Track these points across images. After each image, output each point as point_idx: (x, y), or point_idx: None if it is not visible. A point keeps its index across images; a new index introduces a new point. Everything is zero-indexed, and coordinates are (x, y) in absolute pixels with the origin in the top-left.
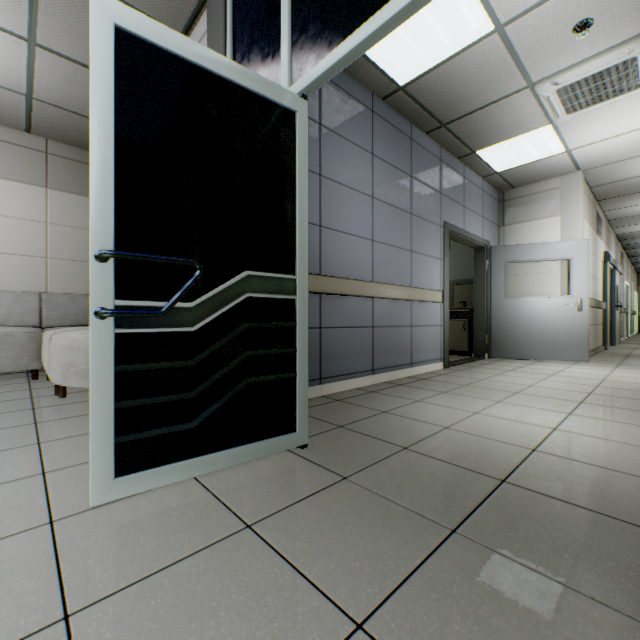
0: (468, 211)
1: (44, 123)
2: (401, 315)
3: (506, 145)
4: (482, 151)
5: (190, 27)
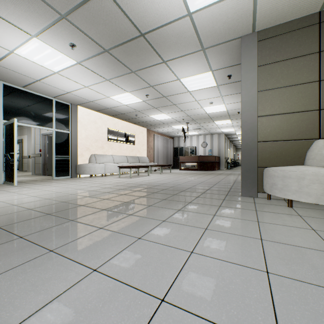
0: None
1: None
2: None
3: None
4: None
5: None
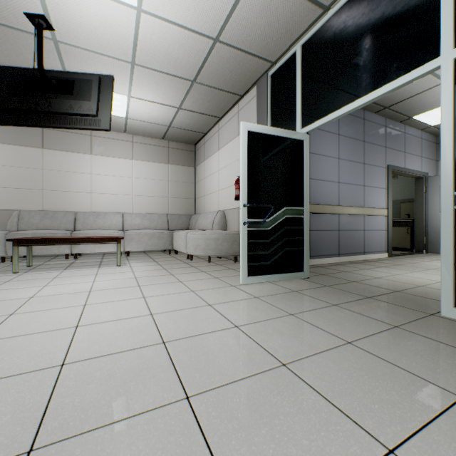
0: (408, 155)
1: (170, 135)
2: (357, 224)
3: (435, 111)
4: (417, 116)
5: (247, 92)
